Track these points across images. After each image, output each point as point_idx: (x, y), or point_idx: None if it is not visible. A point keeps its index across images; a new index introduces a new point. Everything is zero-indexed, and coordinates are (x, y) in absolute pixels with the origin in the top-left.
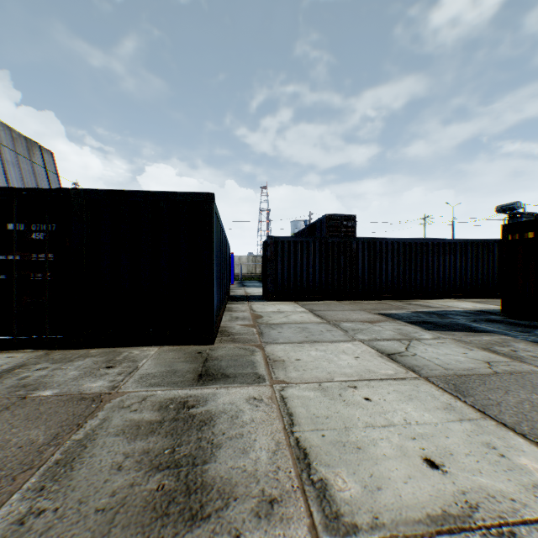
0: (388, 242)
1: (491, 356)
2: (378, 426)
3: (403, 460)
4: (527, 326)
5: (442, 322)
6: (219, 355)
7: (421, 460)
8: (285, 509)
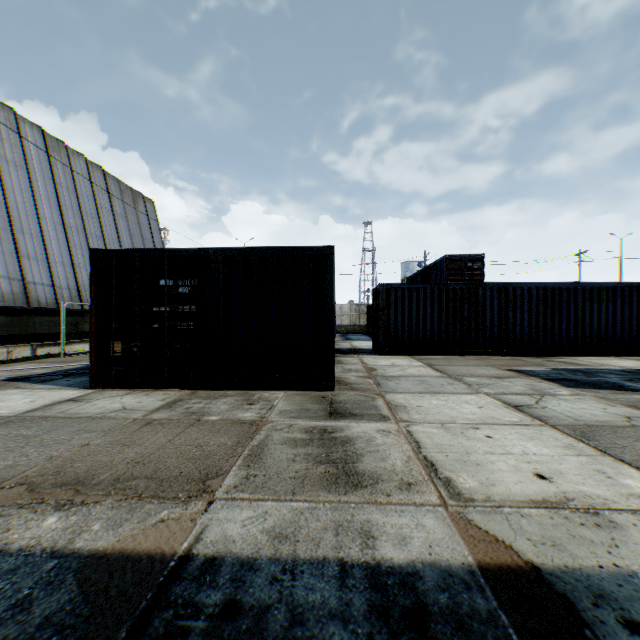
0: (524, 288)
1: (634, 412)
2: (497, 454)
3: (515, 473)
4: None
5: (587, 380)
6: (342, 399)
7: (532, 474)
8: (420, 488)
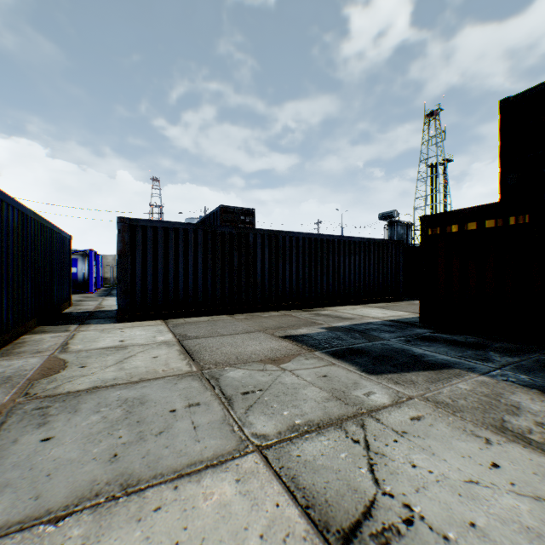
0: (293, 237)
1: None
2: None
3: None
4: (471, 346)
5: (375, 348)
6: None
7: None
8: None
